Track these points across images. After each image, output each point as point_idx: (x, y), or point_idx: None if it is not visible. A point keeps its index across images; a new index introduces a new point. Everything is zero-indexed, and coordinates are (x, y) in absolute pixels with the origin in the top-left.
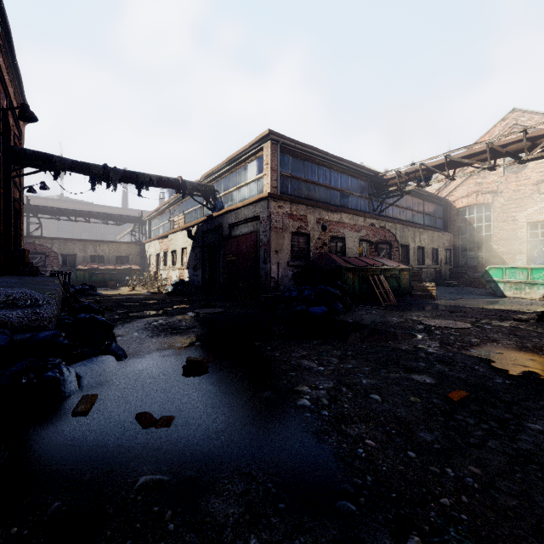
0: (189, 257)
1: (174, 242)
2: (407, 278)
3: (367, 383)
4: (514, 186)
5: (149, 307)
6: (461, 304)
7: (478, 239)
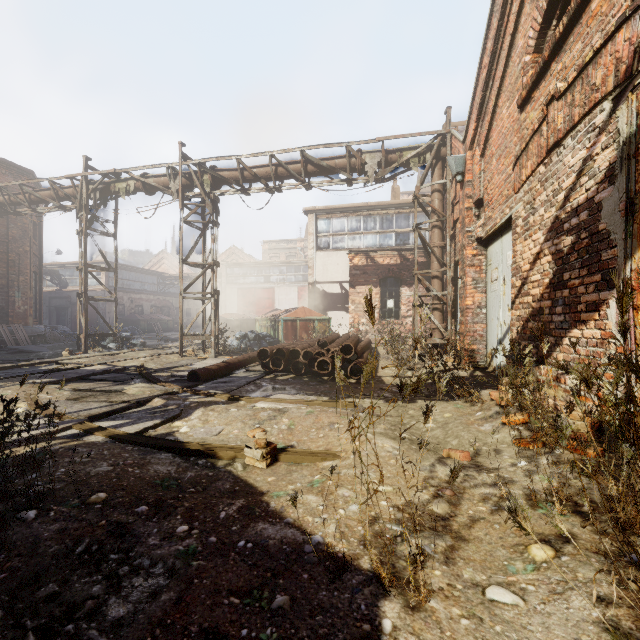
0: None
1: None
2: (172, 324)
3: None
4: None
5: None
6: None
7: None
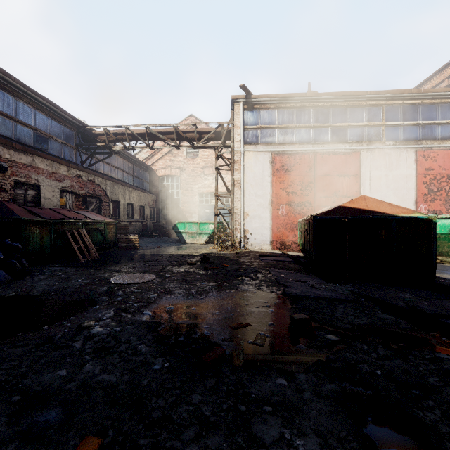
0: None
1: None
2: (113, 231)
3: None
4: (192, 167)
5: None
6: (156, 252)
7: (172, 201)
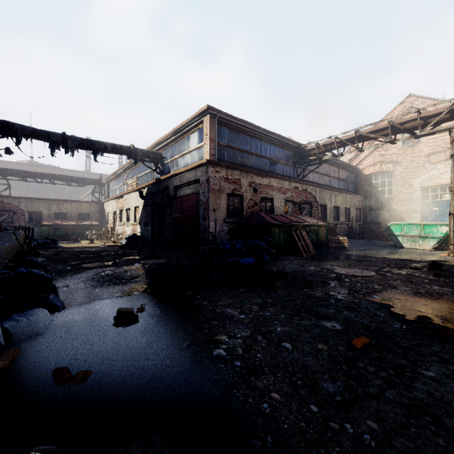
0: (141, 214)
1: (128, 202)
2: (324, 232)
3: (281, 331)
4: (410, 157)
5: (101, 258)
6: (368, 254)
7: (382, 200)
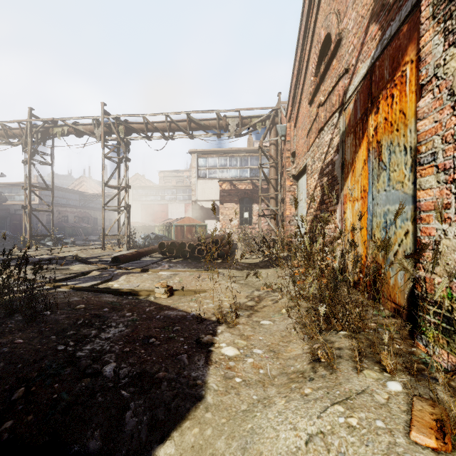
0: None
1: None
2: (91, 229)
3: None
4: None
5: None
6: None
7: None
